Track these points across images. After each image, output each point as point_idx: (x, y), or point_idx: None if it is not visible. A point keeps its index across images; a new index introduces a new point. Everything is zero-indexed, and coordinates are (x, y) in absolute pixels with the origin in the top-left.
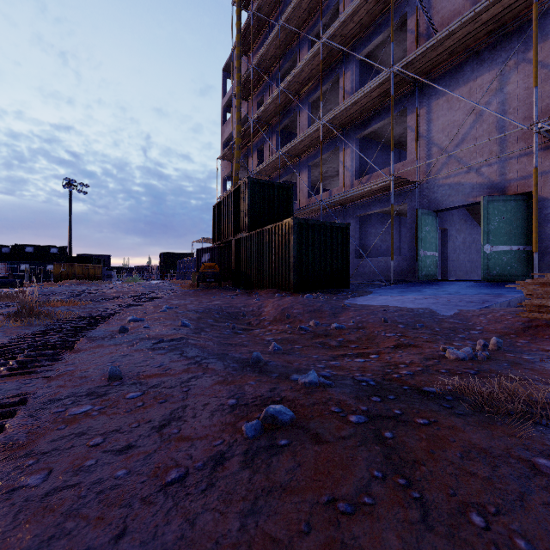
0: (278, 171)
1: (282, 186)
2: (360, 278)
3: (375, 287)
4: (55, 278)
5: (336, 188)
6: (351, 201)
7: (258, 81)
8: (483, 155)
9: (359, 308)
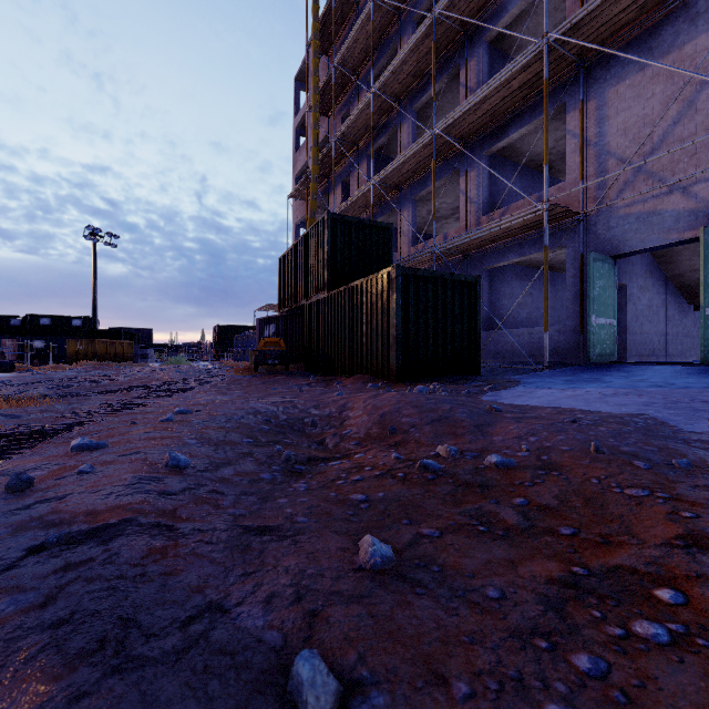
0: (369, 210)
1: (376, 225)
2: (490, 360)
3: (518, 373)
4: (70, 358)
5: (454, 230)
6: (477, 247)
7: (342, 87)
8: (696, 166)
9: (519, 413)
